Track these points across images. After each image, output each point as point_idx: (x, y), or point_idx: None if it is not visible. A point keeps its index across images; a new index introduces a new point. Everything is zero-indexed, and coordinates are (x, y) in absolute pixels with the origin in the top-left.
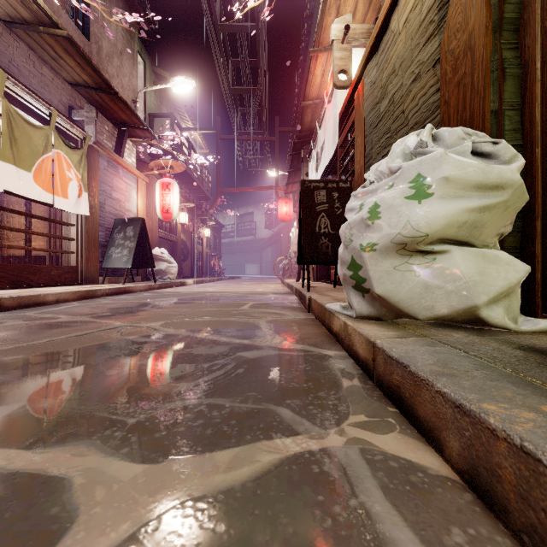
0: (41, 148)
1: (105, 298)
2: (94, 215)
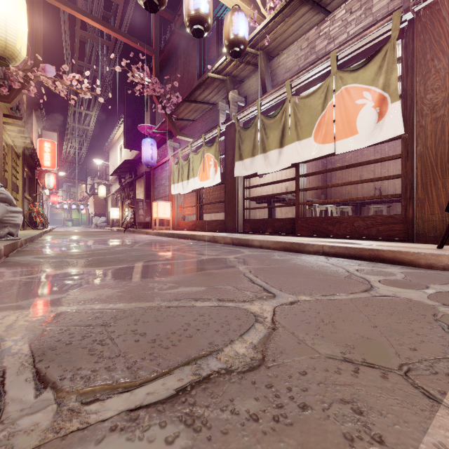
0: (320, 106)
1: (295, 254)
2: (445, 119)
